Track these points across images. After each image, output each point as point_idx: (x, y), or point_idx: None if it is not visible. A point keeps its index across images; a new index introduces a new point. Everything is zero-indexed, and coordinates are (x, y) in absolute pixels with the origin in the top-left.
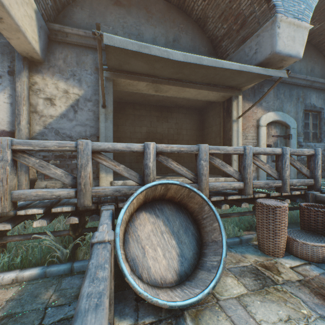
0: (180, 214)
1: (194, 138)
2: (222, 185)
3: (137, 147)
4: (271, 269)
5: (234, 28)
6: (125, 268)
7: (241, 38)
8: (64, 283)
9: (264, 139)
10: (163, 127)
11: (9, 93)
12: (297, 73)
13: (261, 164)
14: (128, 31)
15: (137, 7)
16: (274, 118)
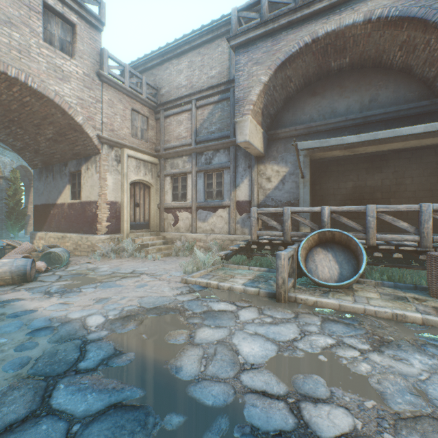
0: (344, 252)
1: (425, 187)
2: (391, 236)
3: (316, 209)
4: (418, 300)
5: None
6: (301, 264)
7: None
8: None
9: None
10: (374, 179)
11: (248, 179)
12: None
13: None
14: (322, 112)
15: (330, 89)
16: None
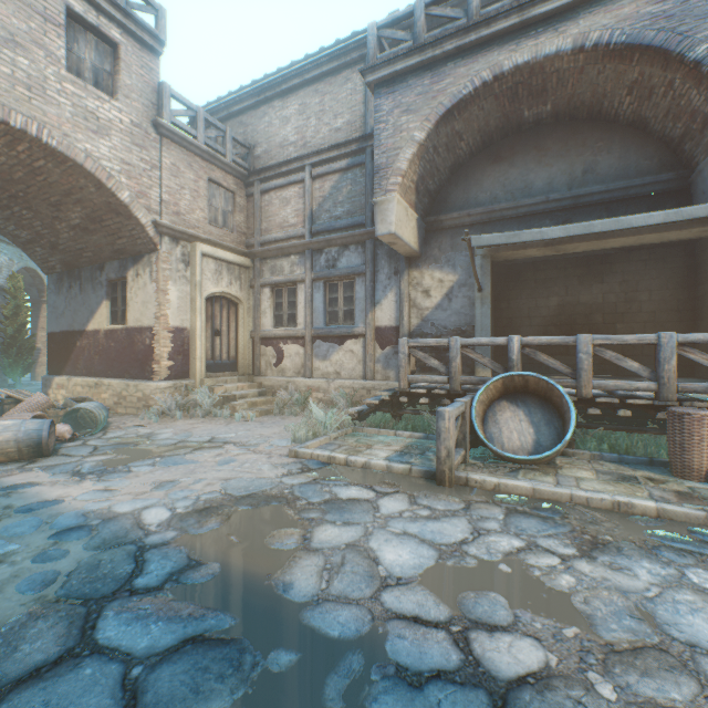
0: (543, 408)
1: (669, 306)
2: (614, 383)
3: (500, 341)
4: (654, 481)
5: (693, 128)
6: (476, 426)
7: None
8: None
9: None
10: (592, 293)
11: (394, 292)
12: None
13: (702, 359)
14: (510, 188)
15: (523, 152)
16: None
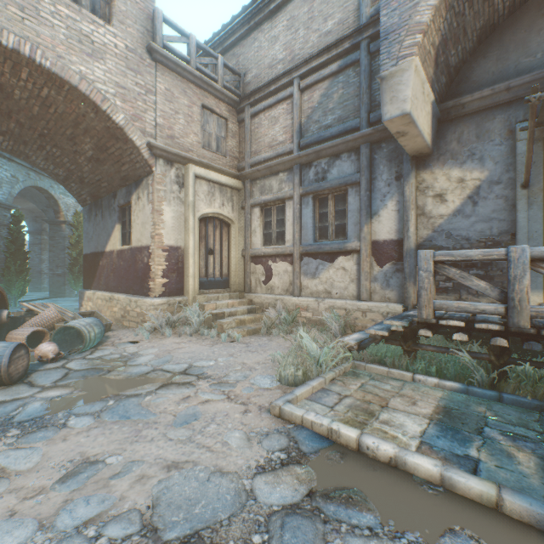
0: None
1: None
2: None
3: None
4: None
5: None
6: None
7: None
8: (495, 407)
9: None
10: None
11: (395, 199)
12: None
13: None
14: None
15: None
16: None
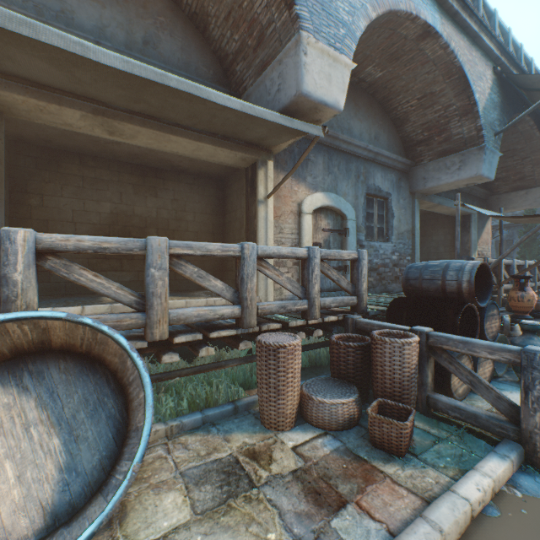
0: (88, 377)
1: (208, 228)
2: (198, 312)
3: None
4: (260, 457)
5: (250, 44)
6: None
7: (261, 63)
8: None
9: (310, 234)
10: (148, 206)
11: None
12: (357, 139)
13: (275, 275)
14: None
15: None
16: (325, 202)
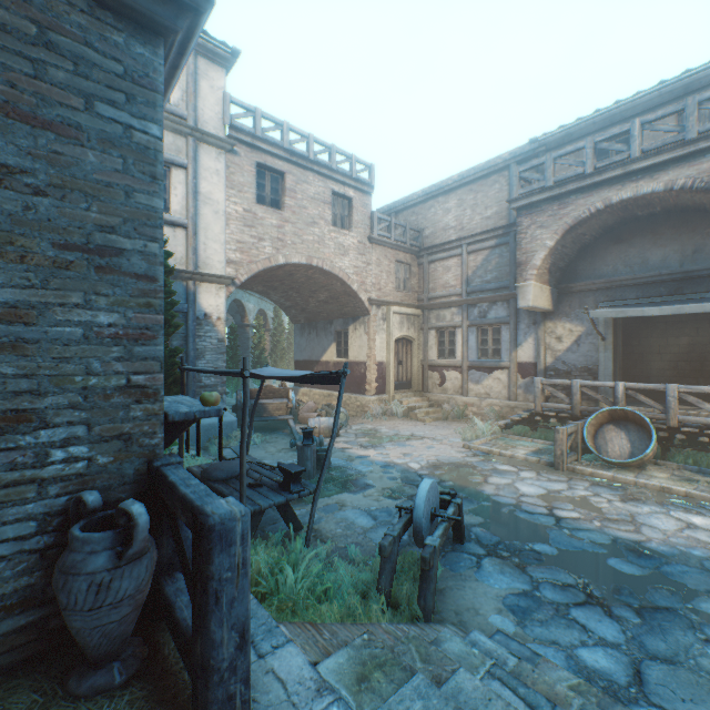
0: (639, 431)
1: None
2: (694, 419)
3: (609, 384)
4: (709, 483)
5: None
6: (586, 440)
7: None
8: None
9: None
10: None
11: (532, 337)
12: None
13: None
14: (629, 263)
15: (640, 236)
16: None
